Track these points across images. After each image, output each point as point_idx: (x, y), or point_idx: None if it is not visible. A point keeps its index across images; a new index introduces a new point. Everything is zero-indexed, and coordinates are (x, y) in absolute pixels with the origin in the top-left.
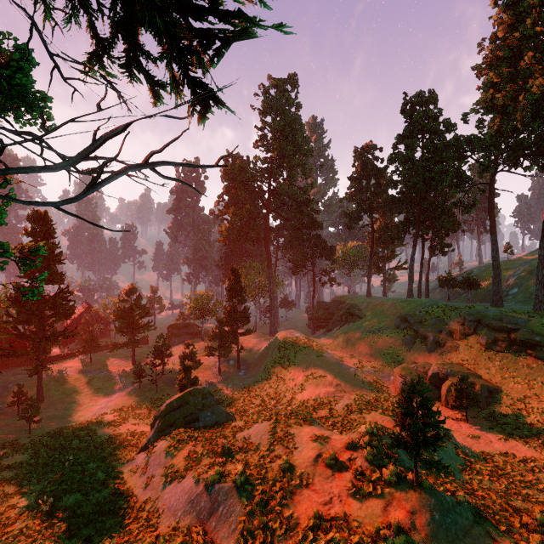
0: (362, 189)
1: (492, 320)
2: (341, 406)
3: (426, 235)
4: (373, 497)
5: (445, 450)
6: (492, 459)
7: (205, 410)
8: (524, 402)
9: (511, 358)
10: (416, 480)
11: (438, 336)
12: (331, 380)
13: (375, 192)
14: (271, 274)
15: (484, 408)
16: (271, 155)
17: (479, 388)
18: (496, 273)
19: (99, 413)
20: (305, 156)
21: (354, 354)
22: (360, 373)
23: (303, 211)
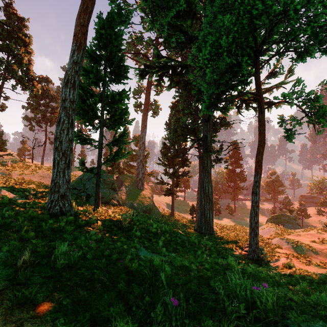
0: None
1: None
2: None
3: None
4: (317, 244)
5: None
6: None
7: (288, 223)
8: None
9: None
10: None
11: None
12: None
13: None
14: None
15: None
16: None
17: None
18: None
19: None
20: None
21: None
22: None
23: None
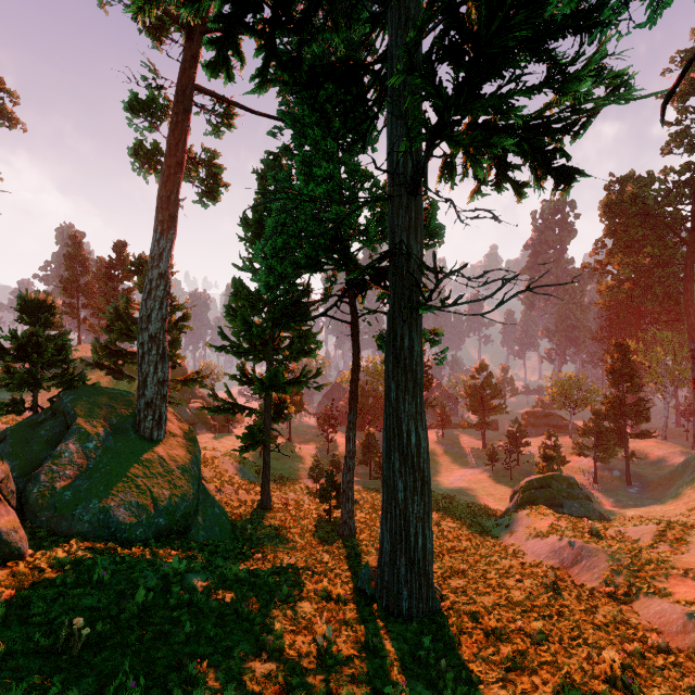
0: None
1: None
2: None
3: None
4: None
5: None
6: None
7: (570, 499)
8: None
9: None
10: None
11: None
12: None
13: None
14: None
15: None
16: None
17: None
18: None
19: (455, 483)
20: None
21: None
22: None
23: None
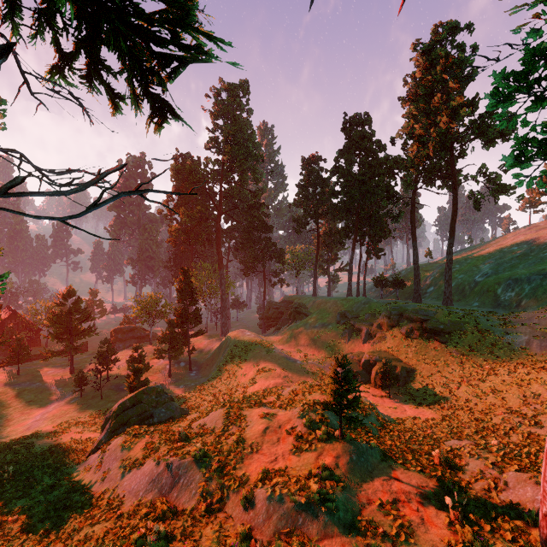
0: (309, 197)
1: (411, 313)
2: (287, 392)
3: (363, 241)
4: (309, 452)
5: (369, 417)
6: (404, 422)
7: (159, 407)
8: (431, 378)
9: (423, 343)
10: (341, 434)
11: (370, 328)
12: (279, 372)
13: (320, 200)
14: (223, 275)
15: (403, 386)
16: (223, 158)
17: (400, 369)
18: (416, 274)
19: (33, 426)
20: (256, 162)
21: (301, 349)
22: (306, 365)
23: (254, 214)
